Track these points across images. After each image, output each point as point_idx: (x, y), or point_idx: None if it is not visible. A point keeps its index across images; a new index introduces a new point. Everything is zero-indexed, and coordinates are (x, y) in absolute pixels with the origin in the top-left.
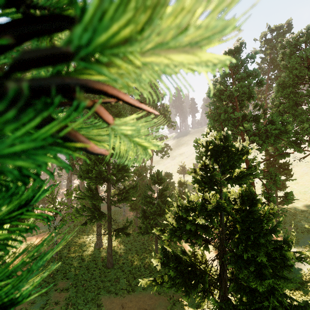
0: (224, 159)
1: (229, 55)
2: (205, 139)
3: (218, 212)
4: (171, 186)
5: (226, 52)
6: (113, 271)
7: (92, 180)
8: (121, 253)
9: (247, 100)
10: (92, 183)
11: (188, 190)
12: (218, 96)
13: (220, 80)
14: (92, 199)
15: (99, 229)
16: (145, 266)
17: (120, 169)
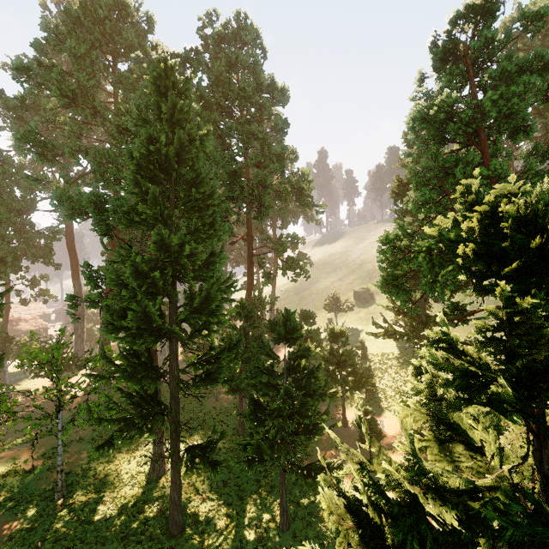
0: (548, 290)
1: (468, 21)
2: (455, 218)
3: (520, 495)
4: (314, 338)
5: (461, 14)
6: (182, 548)
7: (124, 337)
8: (204, 492)
9: (511, 136)
10: (125, 343)
11: (349, 349)
12: (437, 127)
13: (442, 90)
14: (133, 378)
15: (157, 436)
16: (257, 534)
17: (199, 309)
